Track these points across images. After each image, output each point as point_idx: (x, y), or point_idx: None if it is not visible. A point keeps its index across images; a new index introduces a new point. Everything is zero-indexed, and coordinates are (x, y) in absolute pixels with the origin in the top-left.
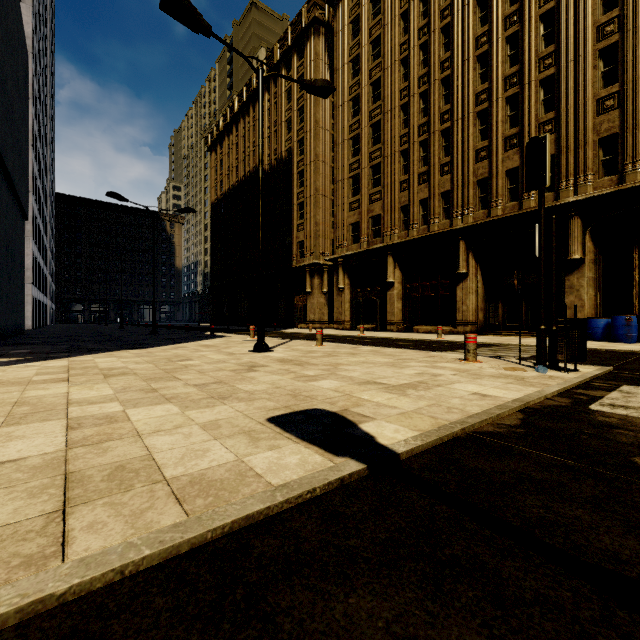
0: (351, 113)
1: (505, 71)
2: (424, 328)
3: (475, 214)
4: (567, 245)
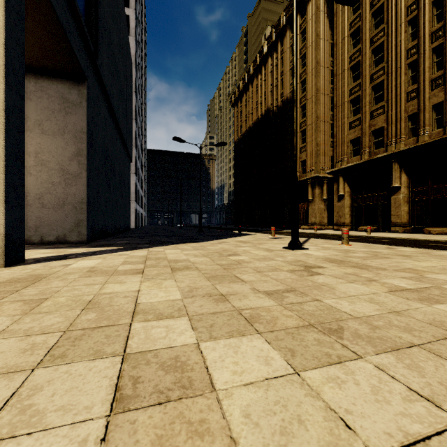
0: (351, 45)
1: None
2: (438, 229)
3: None
4: None
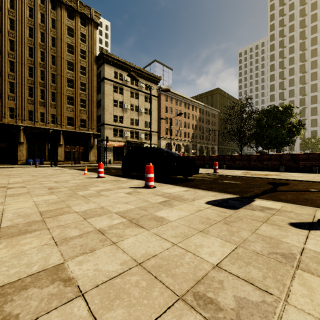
0: None
1: None
2: None
3: None
4: (19, 137)
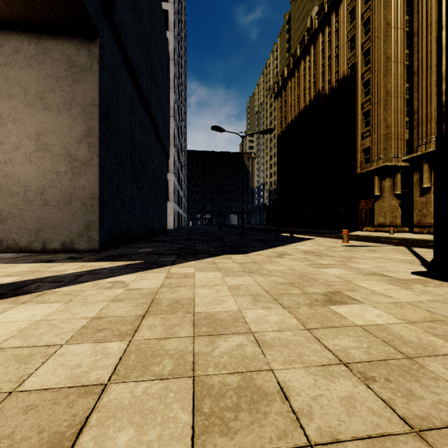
0: None
1: None
2: None
3: None
4: None
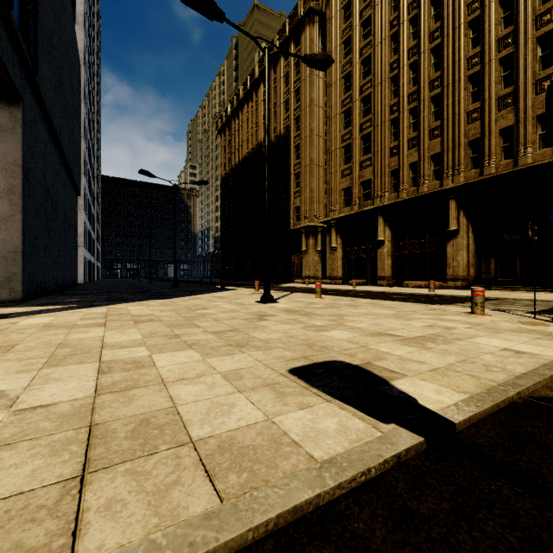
0: (343, 89)
1: (498, 33)
2: (414, 283)
3: (466, 174)
4: None
